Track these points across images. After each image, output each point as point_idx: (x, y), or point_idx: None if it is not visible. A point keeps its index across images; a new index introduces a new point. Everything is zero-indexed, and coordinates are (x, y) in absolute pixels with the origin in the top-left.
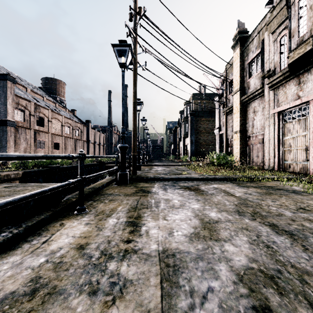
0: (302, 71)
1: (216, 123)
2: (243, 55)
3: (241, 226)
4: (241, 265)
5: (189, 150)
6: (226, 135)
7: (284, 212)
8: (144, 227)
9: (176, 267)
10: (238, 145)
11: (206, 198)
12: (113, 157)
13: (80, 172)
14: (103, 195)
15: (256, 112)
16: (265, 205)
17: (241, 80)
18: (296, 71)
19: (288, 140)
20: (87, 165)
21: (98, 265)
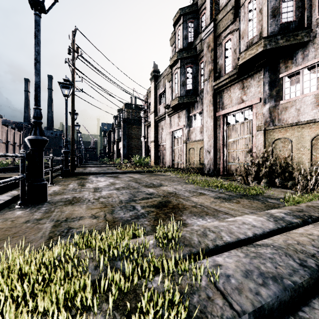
0: (179, 111)
1: (143, 132)
2: (156, 88)
3: (125, 183)
4: (118, 187)
5: (122, 153)
6: (147, 143)
7: (146, 180)
8: (87, 185)
9: (99, 188)
10: (153, 150)
11: (118, 179)
12: (61, 158)
13: (51, 165)
14: (57, 181)
15: (163, 129)
16: (142, 179)
17: (155, 105)
18: (176, 110)
19: (176, 149)
20: (3, 168)
21: (73, 190)
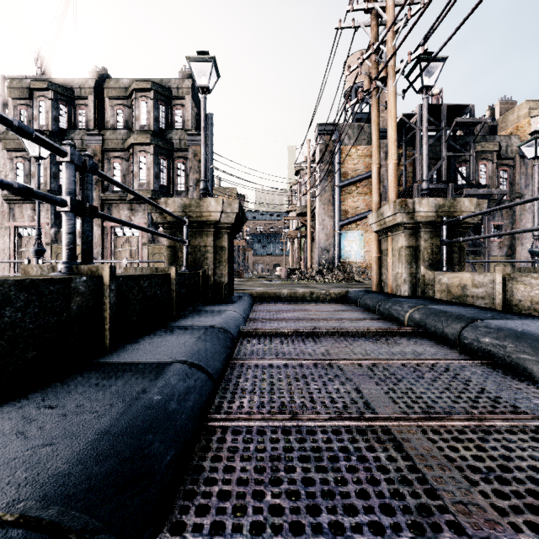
0: None
1: None
2: None
3: None
4: None
5: None
6: None
7: None
8: None
9: None
10: None
11: None
12: None
13: None
14: None
15: None
16: None
17: None
18: (33, 200)
19: (24, 252)
20: None
21: None
